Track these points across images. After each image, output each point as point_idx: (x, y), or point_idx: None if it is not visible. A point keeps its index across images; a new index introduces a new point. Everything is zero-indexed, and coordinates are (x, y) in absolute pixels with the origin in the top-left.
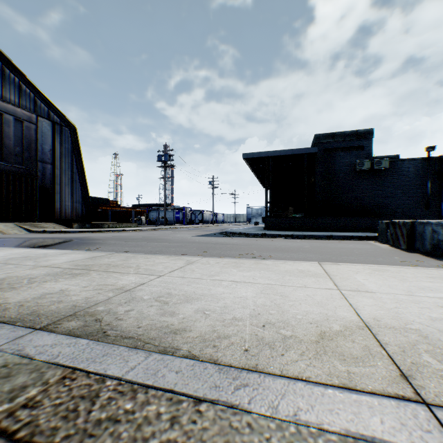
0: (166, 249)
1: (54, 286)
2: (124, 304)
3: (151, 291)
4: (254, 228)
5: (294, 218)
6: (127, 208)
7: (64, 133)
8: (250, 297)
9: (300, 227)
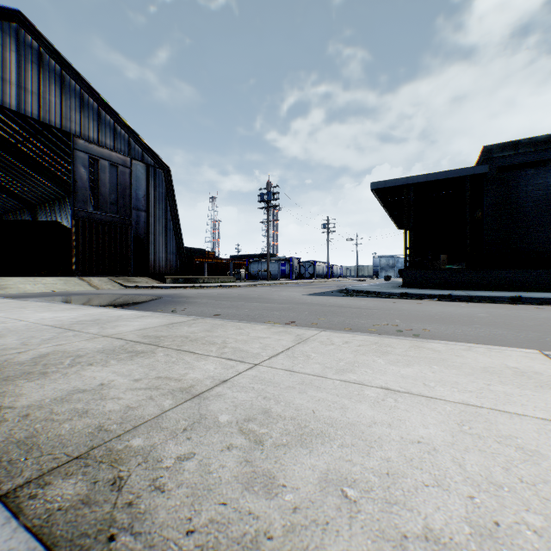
0: (268, 313)
1: (96, 374)
2: (180, 435)
3: (234, 402)
4: (386, 285)
5: (449, 270)
6: (224, 260)
7: (158, 176)
8: (441, 446)
9: (458, 283)
